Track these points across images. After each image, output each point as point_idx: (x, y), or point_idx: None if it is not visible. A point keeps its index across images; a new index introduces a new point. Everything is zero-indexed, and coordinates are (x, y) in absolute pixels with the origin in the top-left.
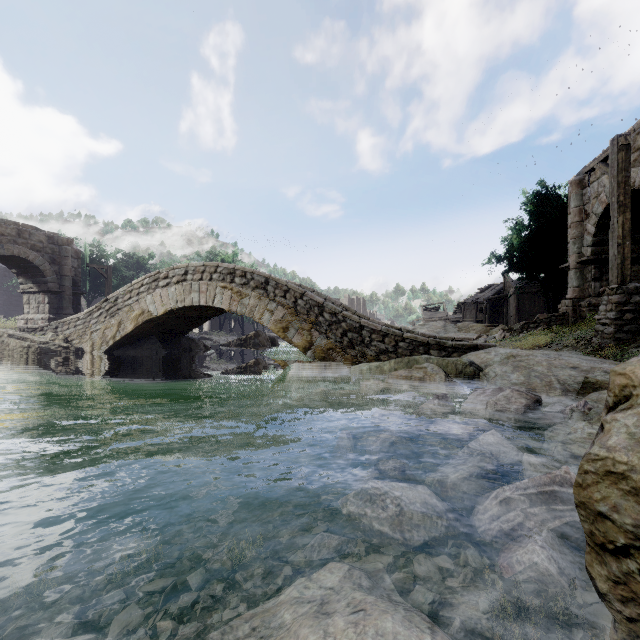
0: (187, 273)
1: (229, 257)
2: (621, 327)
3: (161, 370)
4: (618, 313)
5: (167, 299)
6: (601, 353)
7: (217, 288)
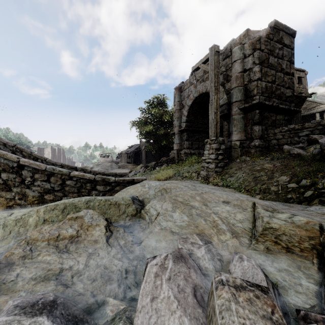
0: None
1: None
2: (217, 164)
3: None
4: (216, 155)
5: None
6: (212, 181)
7: None
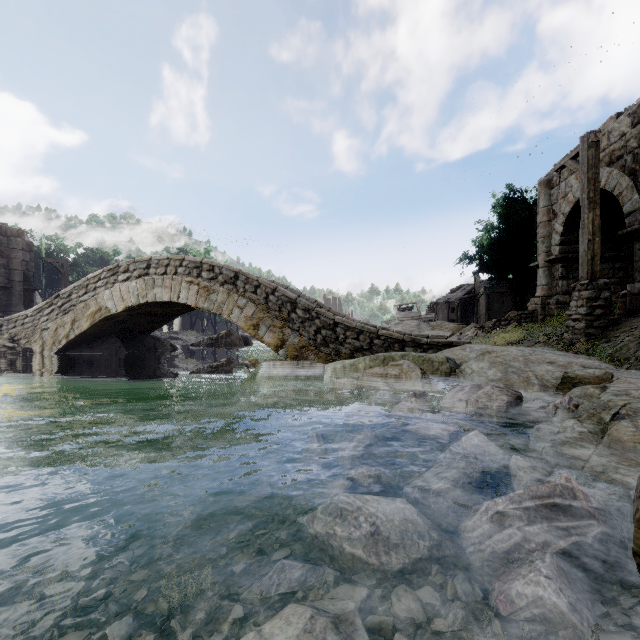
0: (149, 267)
1: (201, 254)
2: (591, 322)
3: (121, 371)
4: (589, 308)
5: (127, 294)
6: (573, 348)
7: (182, 283)
